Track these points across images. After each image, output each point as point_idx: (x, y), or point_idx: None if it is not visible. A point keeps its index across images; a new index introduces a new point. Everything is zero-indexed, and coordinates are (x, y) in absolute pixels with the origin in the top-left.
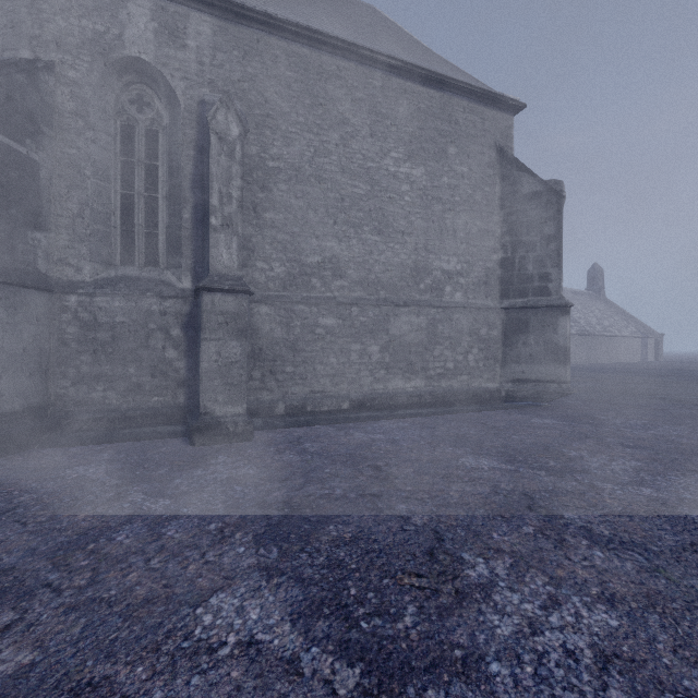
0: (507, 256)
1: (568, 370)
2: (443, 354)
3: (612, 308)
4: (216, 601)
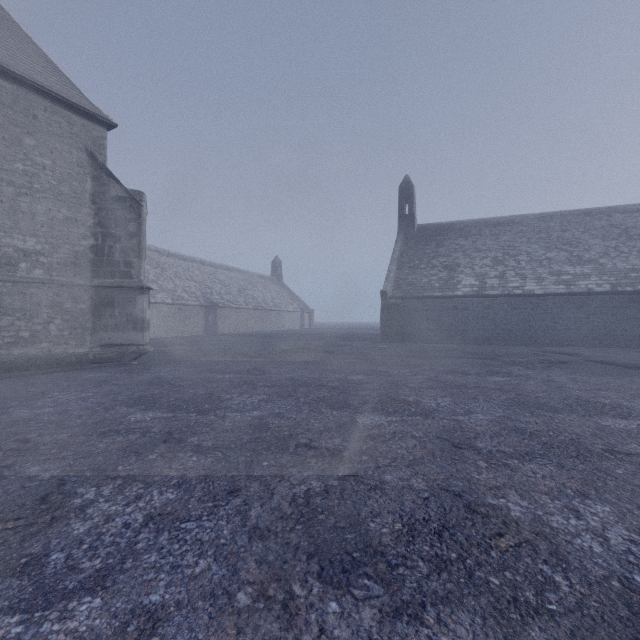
0: (98, 244)
1: (145, 335)
2: (14, 325)
3: (286, 290)
4: None
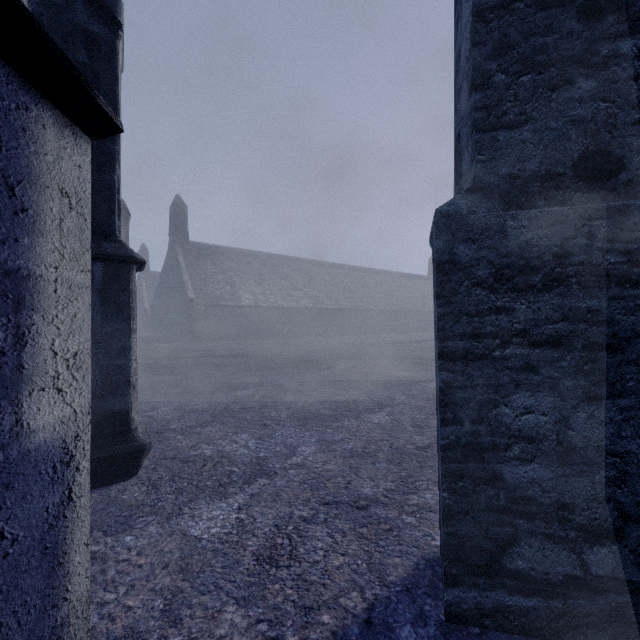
0: None
1: None
2: None
3: None
4: (376, 421)
